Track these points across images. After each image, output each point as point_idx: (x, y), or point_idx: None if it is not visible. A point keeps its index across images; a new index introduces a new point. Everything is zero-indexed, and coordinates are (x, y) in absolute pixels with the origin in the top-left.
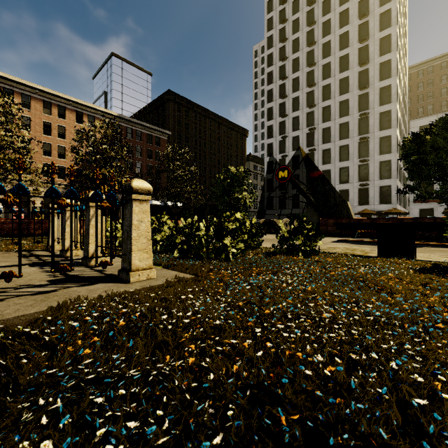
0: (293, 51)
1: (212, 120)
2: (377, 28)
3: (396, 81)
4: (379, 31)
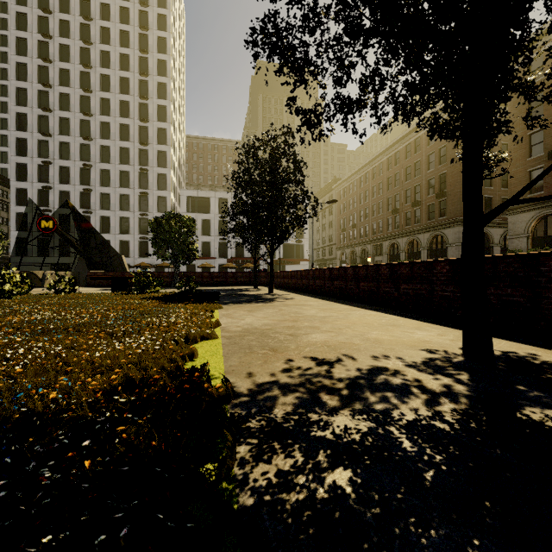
0: (61, 58)
1: None
2: (156, 94)
3: (171, 150)
4: (158, 98)
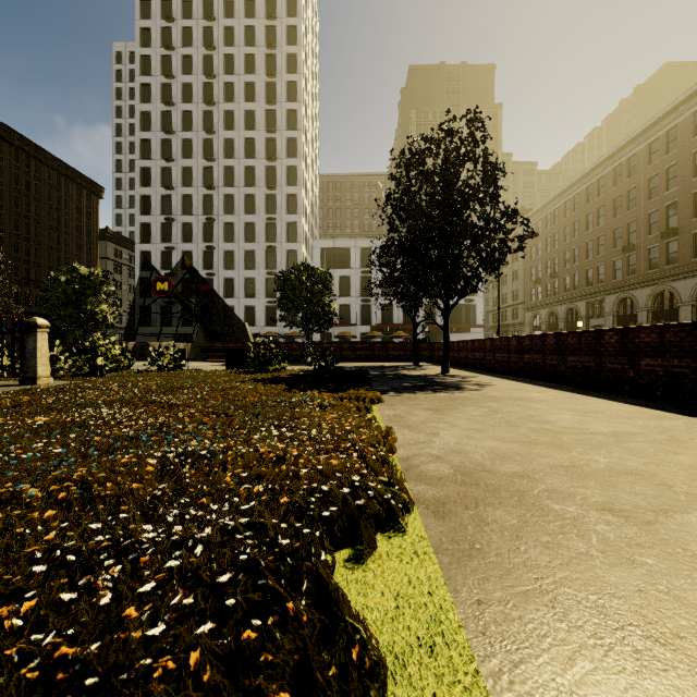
0: (184, 99)
1: (21, 150)
2: (285, 124)
3: (302, 192)
4: (287, 129)
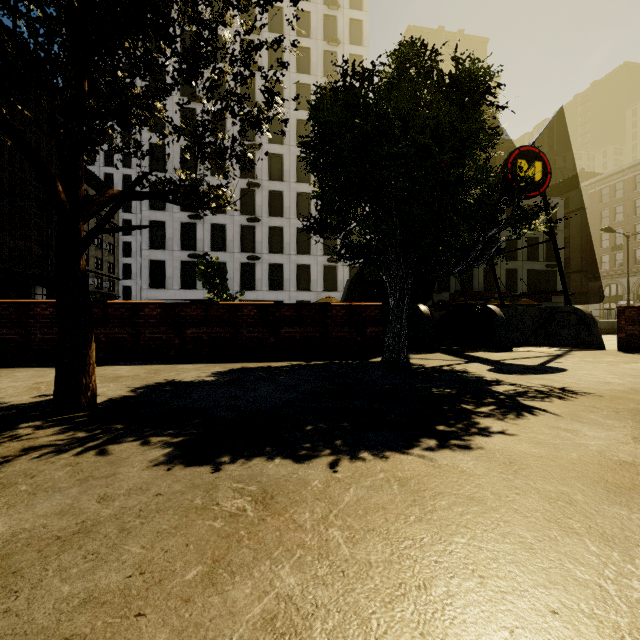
0: None
1: None
2: (348, 36)
3: None
4: (349, 44)
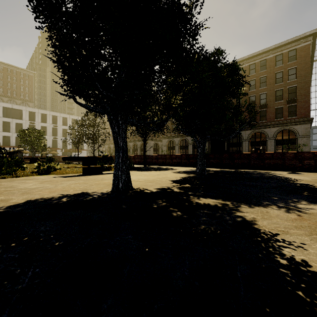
0: None
1: None
2: None
3: None
4: None
